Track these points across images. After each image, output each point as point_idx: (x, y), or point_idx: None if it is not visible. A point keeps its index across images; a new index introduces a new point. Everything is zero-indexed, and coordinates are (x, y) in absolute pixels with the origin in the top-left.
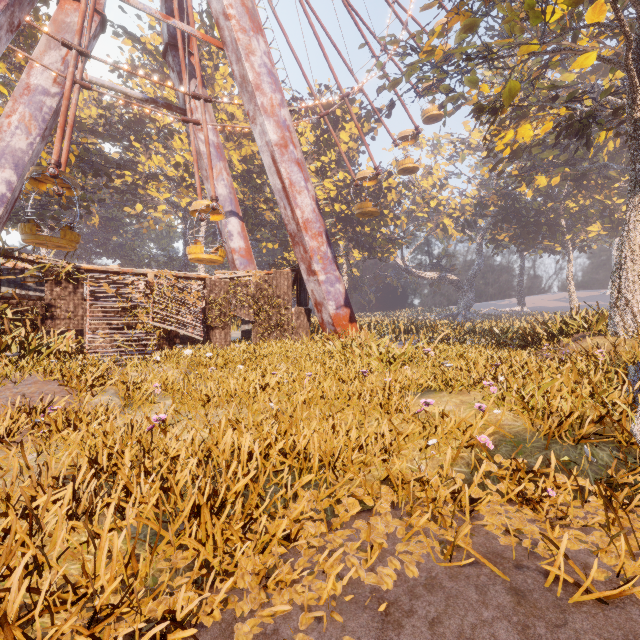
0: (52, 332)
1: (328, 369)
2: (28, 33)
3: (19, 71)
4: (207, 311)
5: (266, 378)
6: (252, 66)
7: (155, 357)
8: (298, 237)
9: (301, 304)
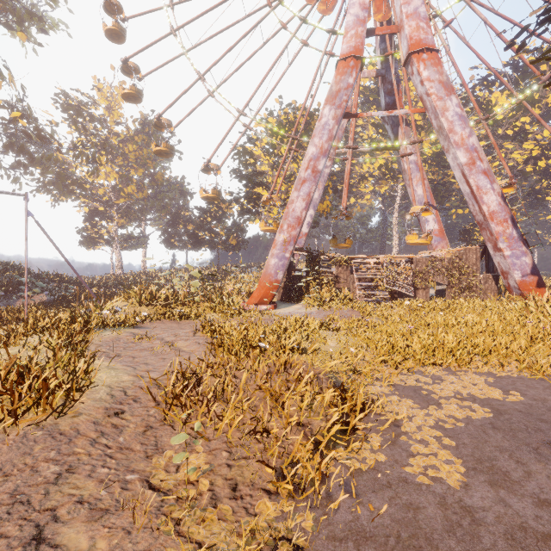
0: (343, 289)
1: (503, 319)
2: (309, 129)
3: (304, 150)
4: (414, 278)
5: (458, 319)
6: (446, 119)
7: (390, 304)
8: (484, 224)
9: (489, 271)
